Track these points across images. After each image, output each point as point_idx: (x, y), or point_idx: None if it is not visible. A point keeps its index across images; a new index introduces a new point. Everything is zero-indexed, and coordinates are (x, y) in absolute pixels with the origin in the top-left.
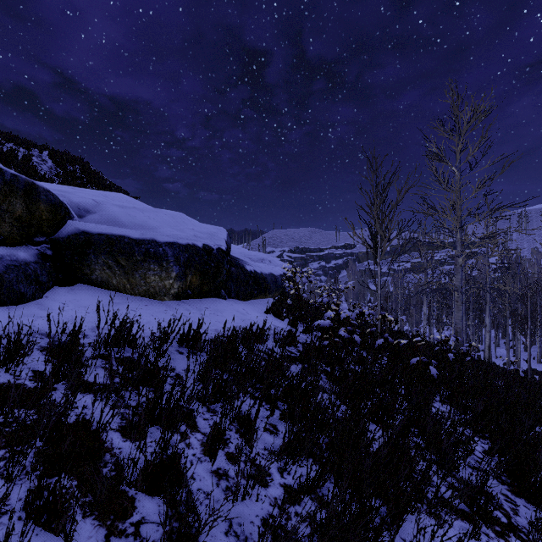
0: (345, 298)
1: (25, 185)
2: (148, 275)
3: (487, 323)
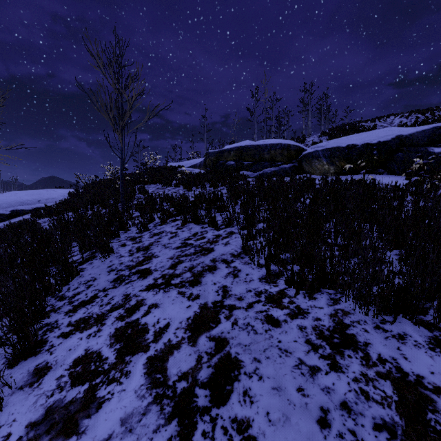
0: None
1: (287, 146)
2: (316, 165)
3: None
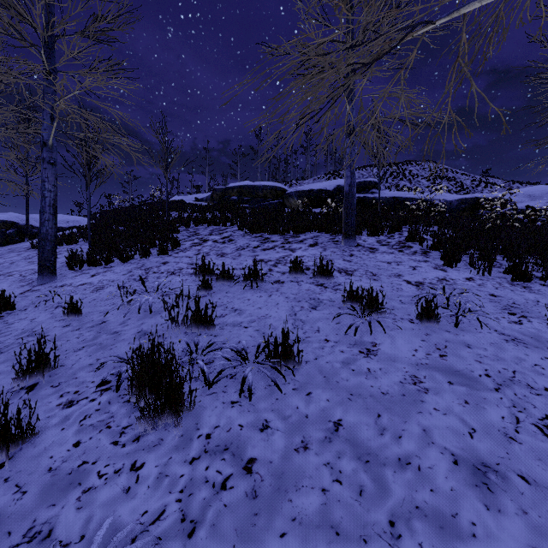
0: None
1: (275, 187)
2: (292, 202)
3: None
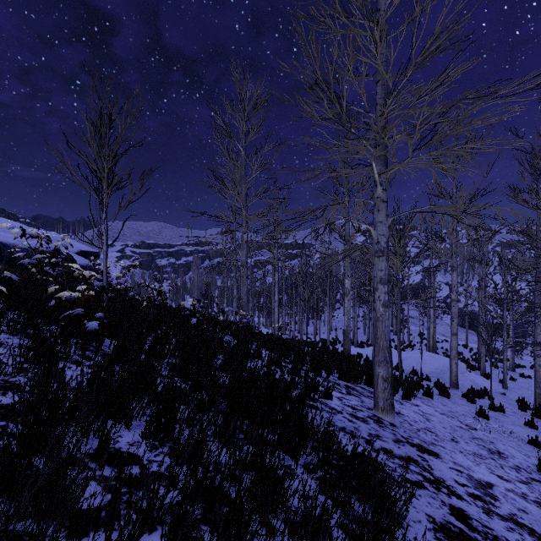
0: (190, 294)
1: None
2: None
3: (276, 299)
